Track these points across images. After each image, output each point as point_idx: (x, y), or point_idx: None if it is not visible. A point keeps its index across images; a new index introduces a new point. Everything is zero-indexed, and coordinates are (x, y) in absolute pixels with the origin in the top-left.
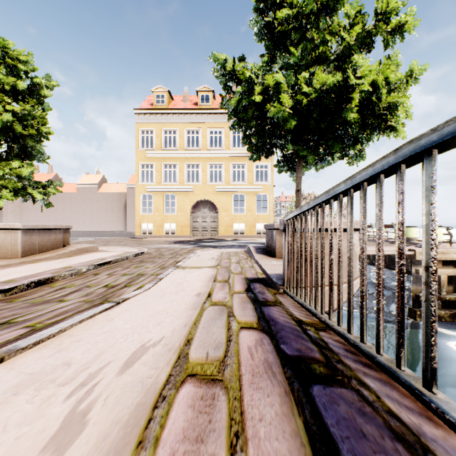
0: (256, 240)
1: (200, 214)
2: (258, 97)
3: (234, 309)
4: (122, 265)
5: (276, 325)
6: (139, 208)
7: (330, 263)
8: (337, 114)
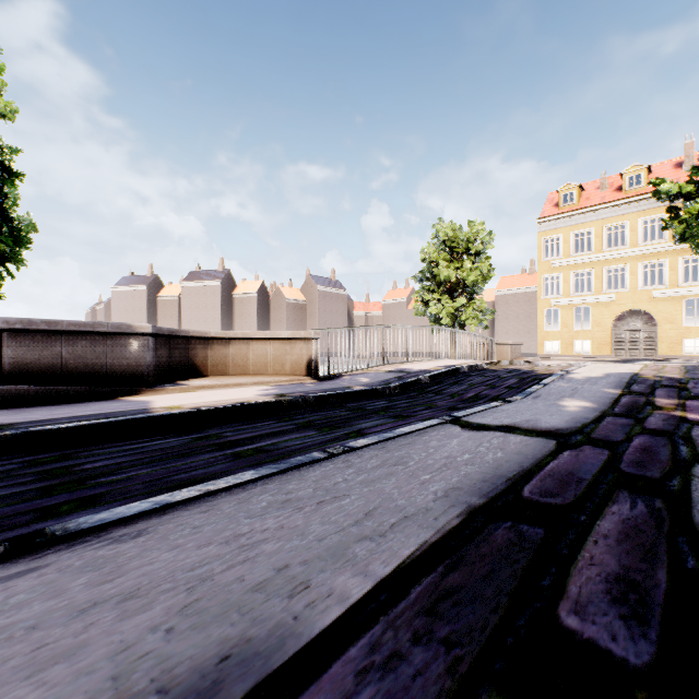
0: None
1: (626, 329)
2: None
3: None
4: None
5: None
6: (541, 325)
7: None
8: None
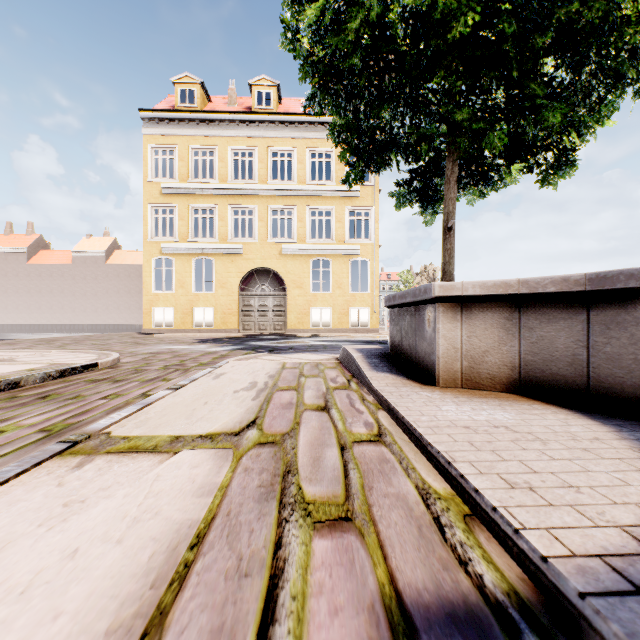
0: (350, 336)
1: (256, 293)
2: None
3: None
4: None
5: None
6: (149, 282)
7: None
8: None
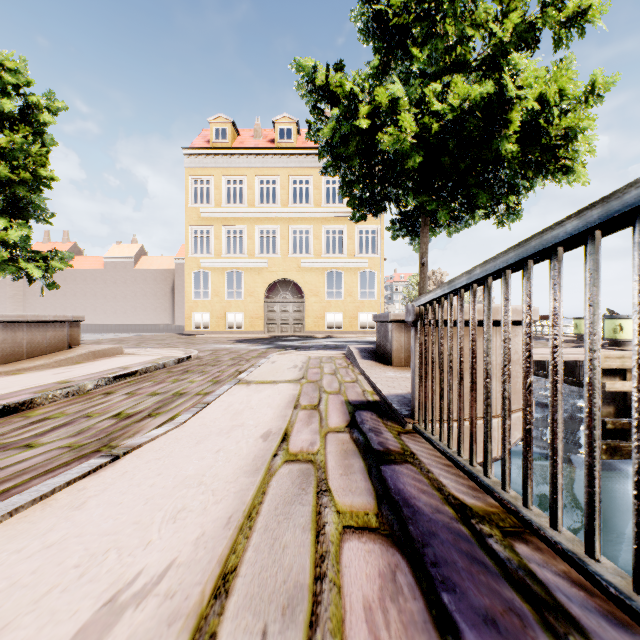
0: (359, 337)
1: (278, 300)
2: (365, 122)
3: (328, 472)
4: (153, 377)
5: (416, 519)
6: (190, 291)
7: (527, 392)
8: (485, 145)
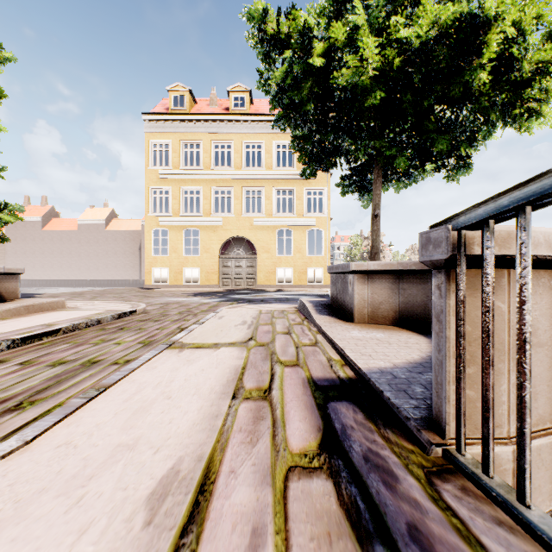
0: (307, 291)
1: (232, 256)
2: (319, 60)
3: None
4: (77, 337)
5: None
6: (149, 248)
7: None
8: (453, 79)
